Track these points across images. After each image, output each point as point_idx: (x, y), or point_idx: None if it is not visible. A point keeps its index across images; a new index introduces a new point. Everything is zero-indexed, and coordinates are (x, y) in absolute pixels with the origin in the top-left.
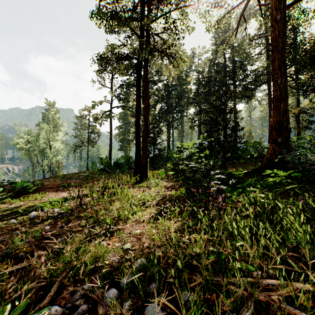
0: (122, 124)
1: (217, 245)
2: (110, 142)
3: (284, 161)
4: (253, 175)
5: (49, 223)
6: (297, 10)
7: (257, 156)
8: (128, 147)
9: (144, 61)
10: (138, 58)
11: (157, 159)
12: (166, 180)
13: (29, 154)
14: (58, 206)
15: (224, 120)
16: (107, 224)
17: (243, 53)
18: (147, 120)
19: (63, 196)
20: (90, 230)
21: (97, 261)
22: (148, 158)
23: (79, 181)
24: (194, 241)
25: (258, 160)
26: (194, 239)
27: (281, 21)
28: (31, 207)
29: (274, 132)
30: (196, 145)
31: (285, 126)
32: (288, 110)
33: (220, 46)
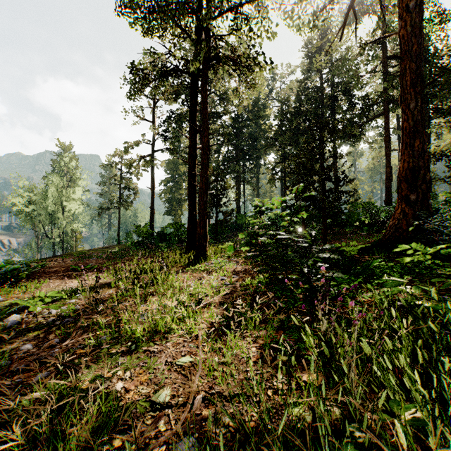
0: (171, 177)
1: (370, 432)
2: (152, 202)
3: (420, 229)
4: (371, 252)
5: (36, 337)
6: (427, 8)
7: (371, 222)
8: (179, 210)
9: (201, 77)
10: (192, 72)
11: (222, 228)
12: (235, 260)
13: (31, 221)
14: (55, 306)
15: (324, 168)
16: (132, 341)
17: (349, 72)
18: (207, 168)
19: (71, 287)
20: (99, 356)
21: (98, 437)
22: (209, 226)
23: (103, 261)
24: (295, 387)
25: (372, 228)
26: (295, 383)
27: (415, 11)
28: (13, 307)
29: (404, 185)
30: (285, 204)
31: (422, 176)
32: (426, 150)
33: (316, 57)
